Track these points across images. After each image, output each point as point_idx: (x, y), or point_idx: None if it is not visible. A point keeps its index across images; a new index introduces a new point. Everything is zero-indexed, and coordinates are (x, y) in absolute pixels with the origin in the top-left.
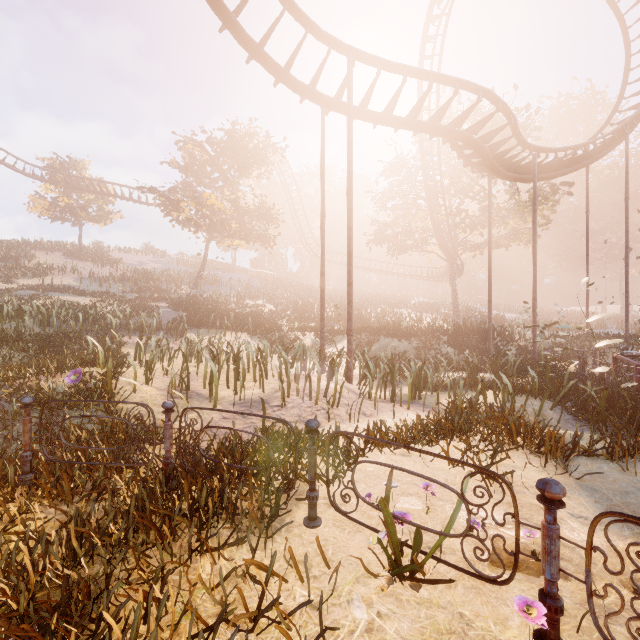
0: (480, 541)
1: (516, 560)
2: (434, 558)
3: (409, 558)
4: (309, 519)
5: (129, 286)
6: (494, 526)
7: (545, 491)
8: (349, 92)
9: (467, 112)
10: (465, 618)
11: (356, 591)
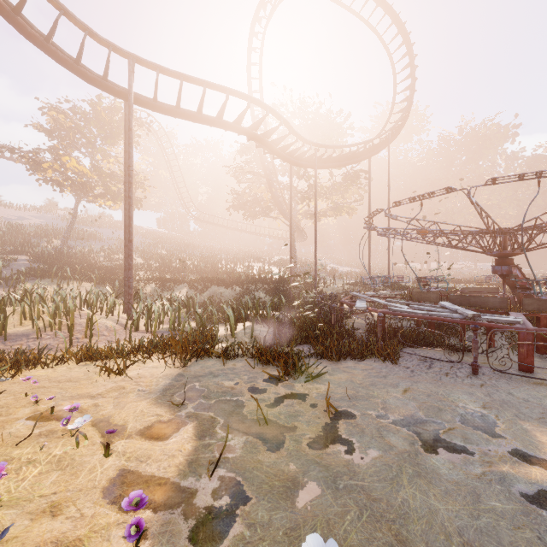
0: None
1: None
2: None
3: None
4: None
5: None
6: (71, 400)
7: None
8: (129, 89)
9: (242, 114)
10: None
11: None
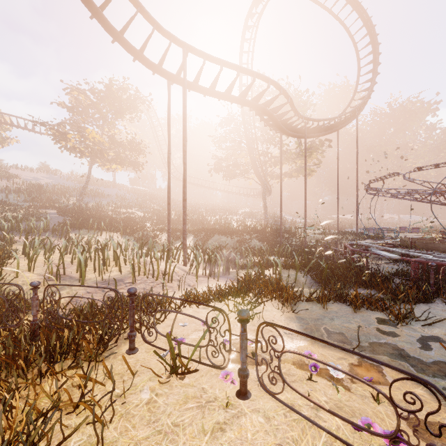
0: (214, 347)
1: (229, 354)
2: (194, 361)
3: (185, 364)
4: (129, 349)
5: (24, 197)
6: None
7: (239, 315)
8: (184, 73)
9: (262, 93)
10: (204, 389)
11: (147, 385)
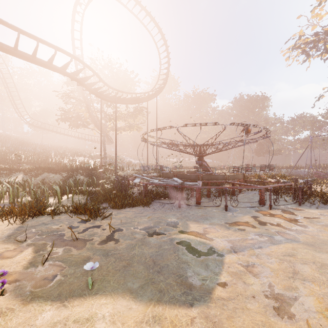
0: None
1: None
2: None
3: None
4: None
5: None
6: None
7: None
8: None
9: (67, 64)
10: None
11: None
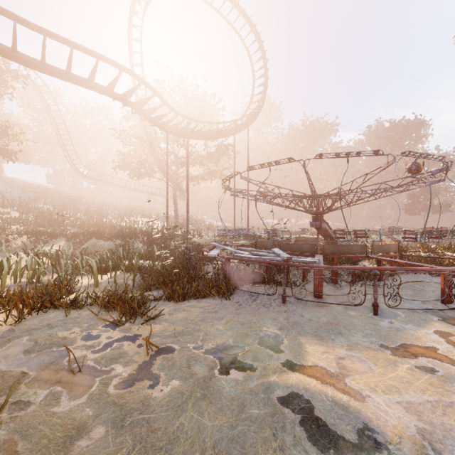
0: None
1: None
2: None
3: None
4: None
5: None
6: None
7: None
8: None
9: (115, 80)
10: None
11: None
